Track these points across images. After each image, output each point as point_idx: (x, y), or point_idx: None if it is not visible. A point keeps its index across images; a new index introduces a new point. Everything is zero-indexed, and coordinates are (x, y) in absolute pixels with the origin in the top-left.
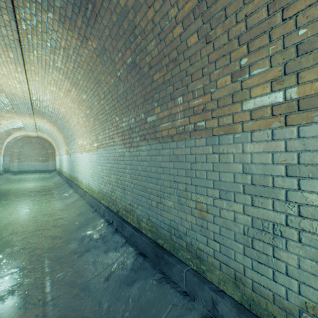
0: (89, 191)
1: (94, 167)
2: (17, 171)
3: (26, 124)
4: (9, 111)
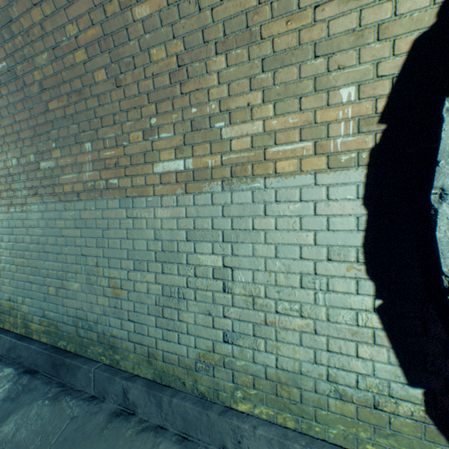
0: None
1: None
2: None
3: None
4: None
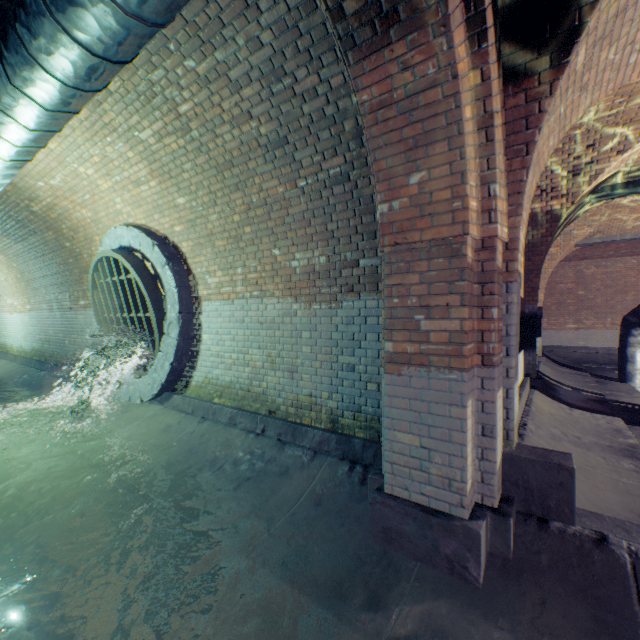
0: (22, 353)
1: (28, 328)
2: None
3: None
4: None
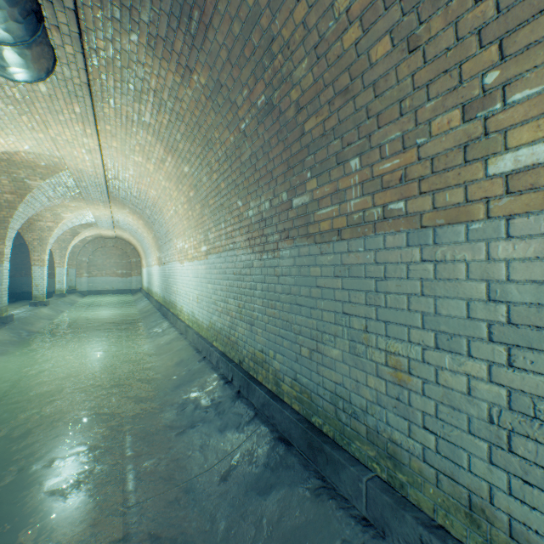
0: (194, 325)
1: (202, 286)
2: (87, 290)
3: (98, 218)
4: (75, 198)
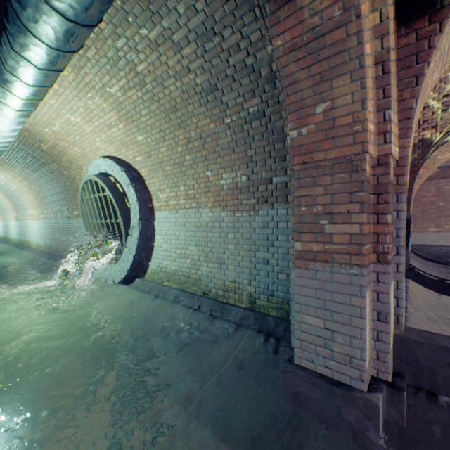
0: (39, 247)
1: (42, 230)
2: None
3: None
4: None
